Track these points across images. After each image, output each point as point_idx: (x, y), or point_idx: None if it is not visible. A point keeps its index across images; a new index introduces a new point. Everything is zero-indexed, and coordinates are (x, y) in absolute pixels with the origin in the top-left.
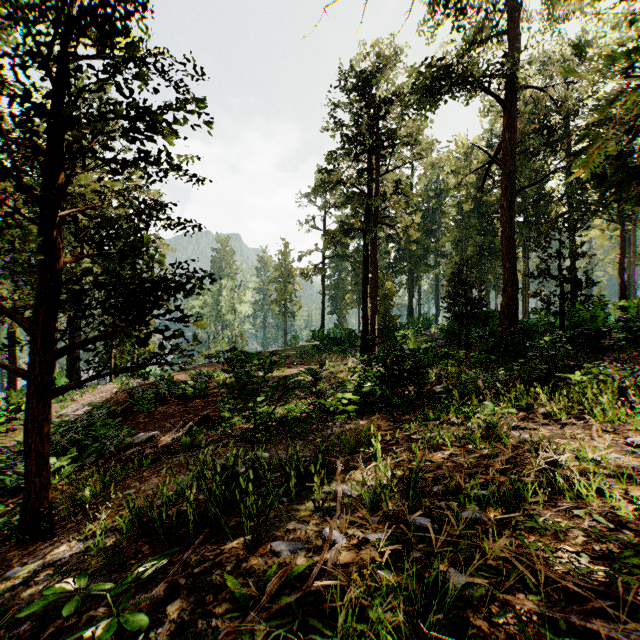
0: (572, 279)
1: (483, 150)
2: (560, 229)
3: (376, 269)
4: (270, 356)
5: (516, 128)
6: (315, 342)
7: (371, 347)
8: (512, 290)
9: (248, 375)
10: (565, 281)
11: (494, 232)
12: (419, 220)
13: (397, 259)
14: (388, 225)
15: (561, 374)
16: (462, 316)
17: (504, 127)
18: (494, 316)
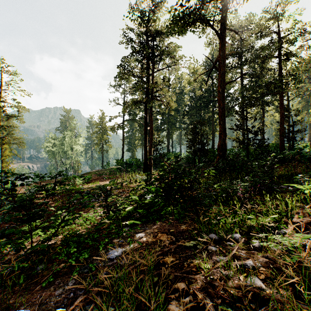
0: (252, 131)
1: (209, 60)
2: (247, 105)
3: (152, 124)
4: (91, 174)
5: (225, 51)
6: (119, 166)
7: (149, 168)
8: (224, 136)
9: (22, 198)
10: (249, 132)
11: (208, 111)
12: (174, 99)
13: (162, 123)
14: (158, 99)
15: (288, 184)
16: (197, 150)
17: (219, 49)
18: (211, 151)
